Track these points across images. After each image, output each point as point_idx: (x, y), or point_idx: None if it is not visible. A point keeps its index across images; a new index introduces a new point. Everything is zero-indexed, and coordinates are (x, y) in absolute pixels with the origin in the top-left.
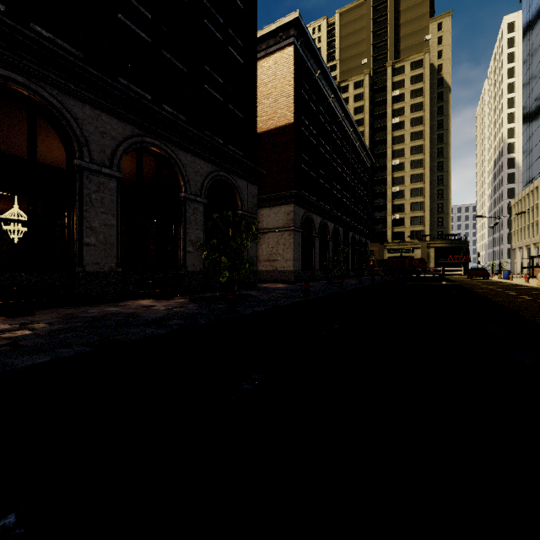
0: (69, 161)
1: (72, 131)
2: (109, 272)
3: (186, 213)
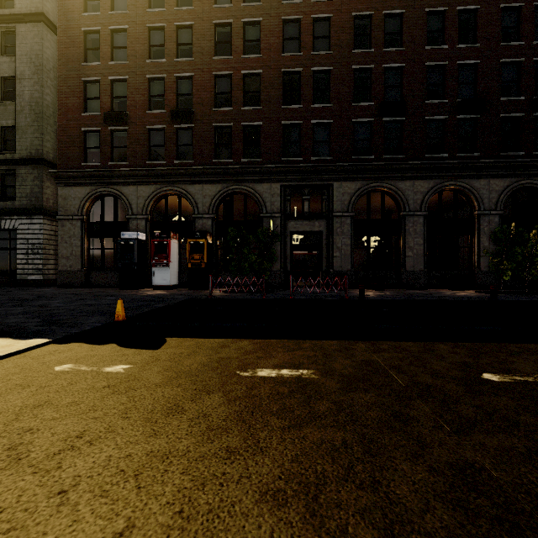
0: (398, 213)
1: (400, 198)
2: (419, 271)
3: (479, 226)
